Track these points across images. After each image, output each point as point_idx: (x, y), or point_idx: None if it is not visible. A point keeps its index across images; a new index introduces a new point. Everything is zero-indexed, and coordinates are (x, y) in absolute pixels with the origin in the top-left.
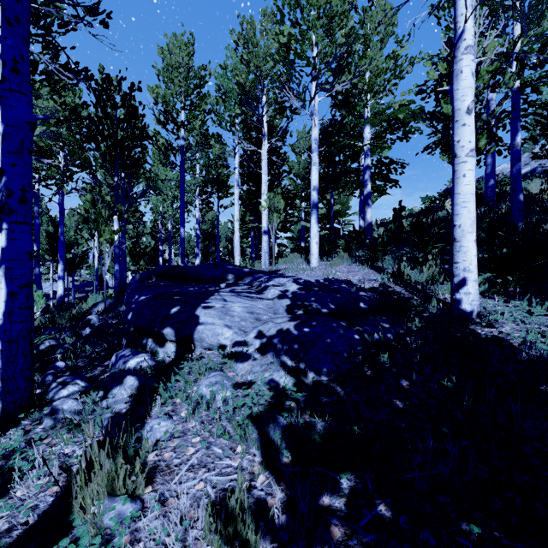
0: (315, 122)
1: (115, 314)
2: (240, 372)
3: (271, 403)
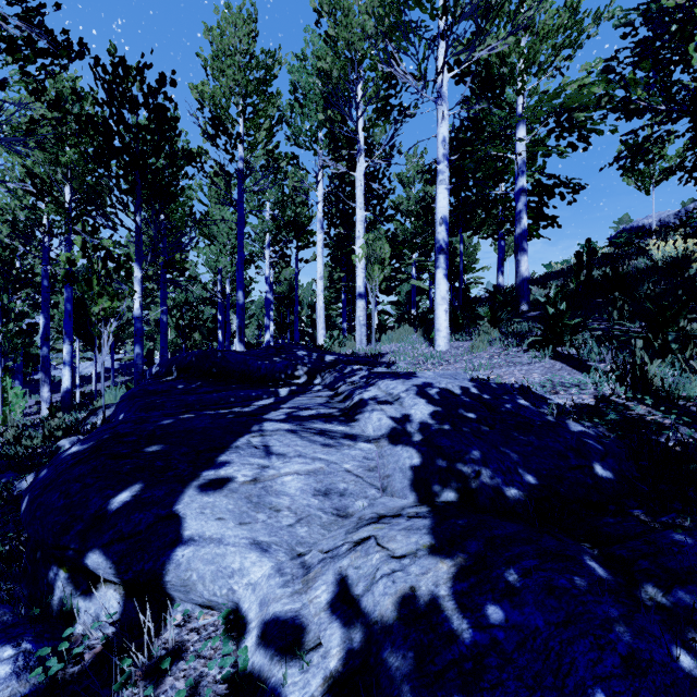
0: (443, 112)
1: None
2: None
3: None
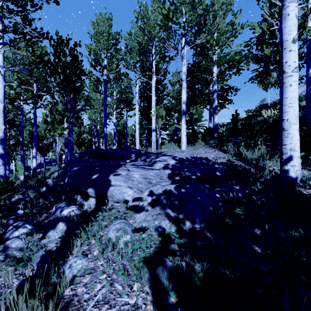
0: (184, 62)
1: (61, 178)
2: (137, 220)
3: (160, 247)
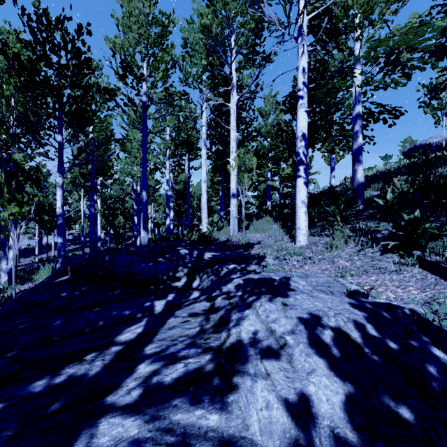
0: (303, 47)
1: None
2: None
3: None
